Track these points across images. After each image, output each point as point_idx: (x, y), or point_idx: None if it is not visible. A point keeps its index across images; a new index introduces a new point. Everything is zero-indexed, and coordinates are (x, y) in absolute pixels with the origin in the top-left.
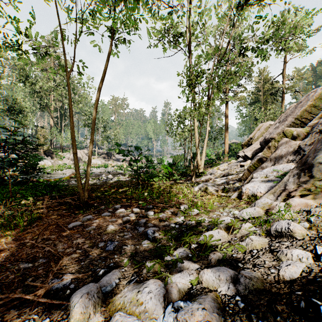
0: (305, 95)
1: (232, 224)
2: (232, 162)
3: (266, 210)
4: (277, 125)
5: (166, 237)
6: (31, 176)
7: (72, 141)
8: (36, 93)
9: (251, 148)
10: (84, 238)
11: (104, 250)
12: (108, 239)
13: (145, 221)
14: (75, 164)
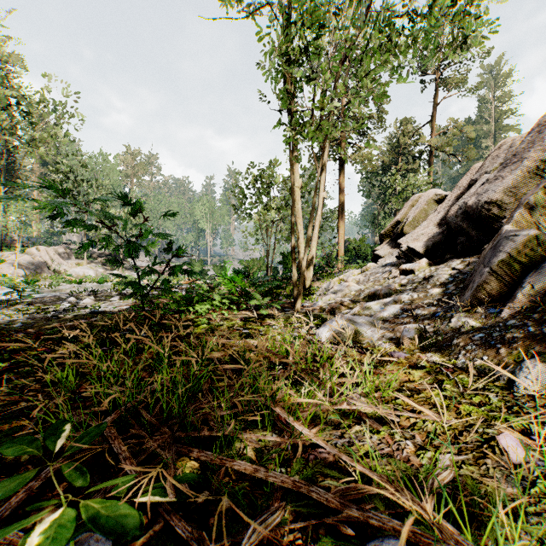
0: None
1: None
2: (370, 268)
3: None
4: (491, 175)
5: None
6: None
7: None
8: None
9: (414, 236)
10: None
11: None
12: None
13: None
14: None
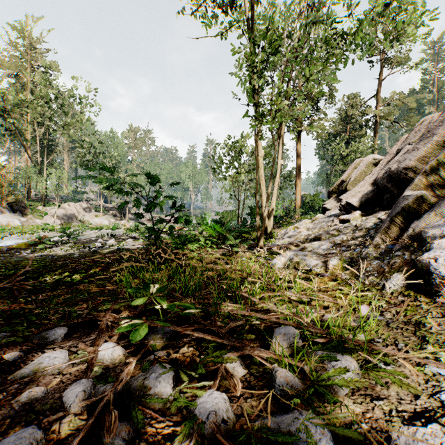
0: None
1: None
2: (318, 218)
3: None
4: (411, 146)
5: None
6: None
7: None
8: None
9: (353, 193)
10: None
11: None
12: None
13: None
14: None
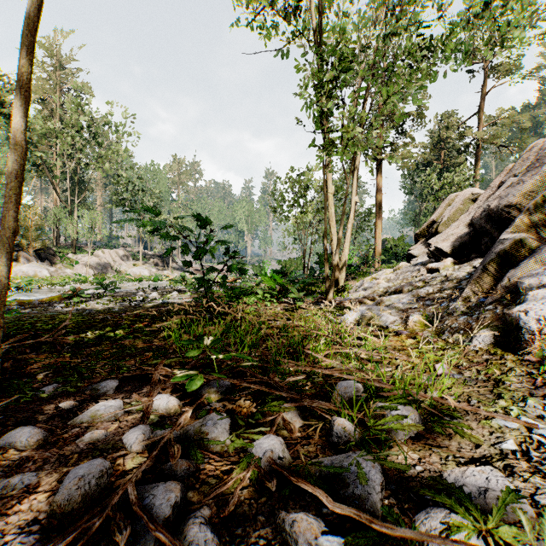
0: None
1: None
2: (401, 267)
3: None
4: (515, 178)
5: None
6: None
7: None
8: None
9: (445, 236)
10: None
11: None
12: None
13: (172, 506)
14: None
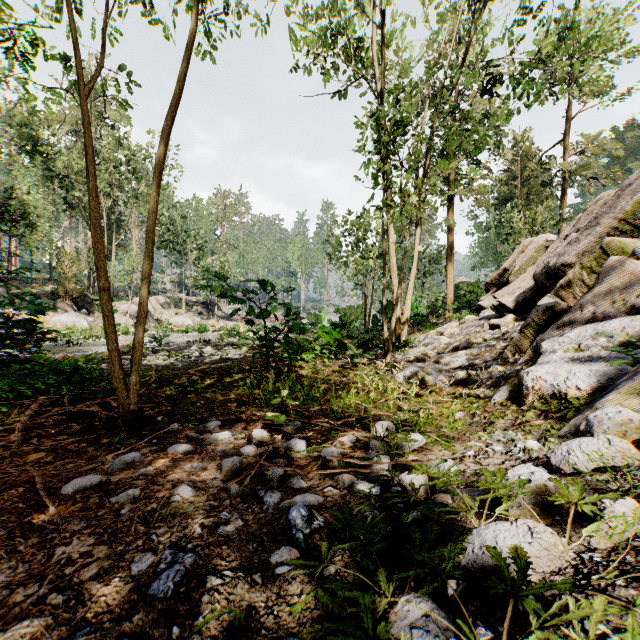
0: (637, 170)
1: (566, 498)
2: (468, 320)
3: (631, 443)
4: (575, 236)
5: (352, 543)
6: (21, 350)
7: (95, 258)
8: (57, 178)
9: (511, 289)
10: (96, 535)
11: (143, 594)
12: (169, 540)
13: (284, 471)
14: (104, 316)
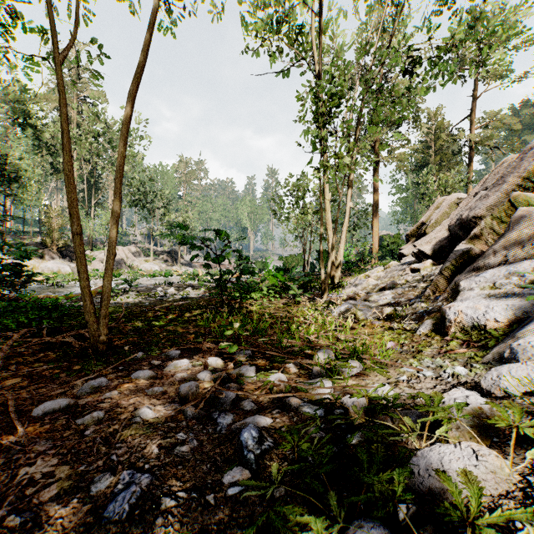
0: None
1: (506, 421)
2: (391, 265)
3: None
4: (484, 192)
5: (301, 464)
6: (9, 290)
7: (68, 206)
8: (45, 146)
9: (428, 239)
10: (59, 455)
11: (98, 516)
12: (128, 460)
13: (236, 394)
14: (77, 258)
